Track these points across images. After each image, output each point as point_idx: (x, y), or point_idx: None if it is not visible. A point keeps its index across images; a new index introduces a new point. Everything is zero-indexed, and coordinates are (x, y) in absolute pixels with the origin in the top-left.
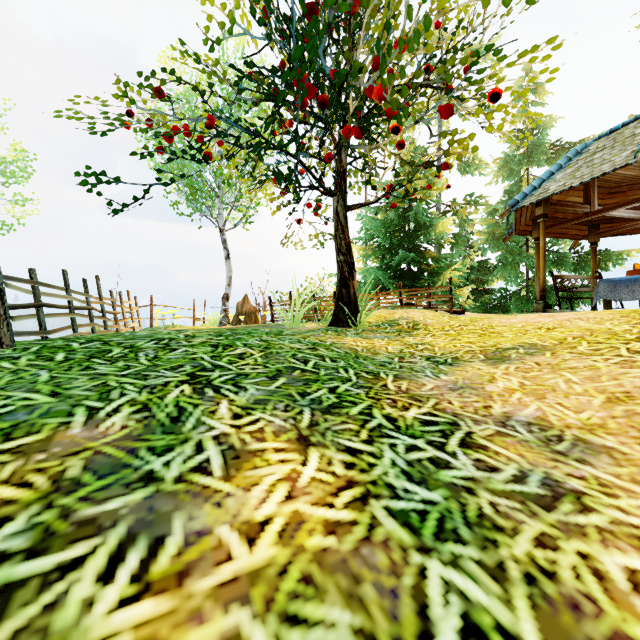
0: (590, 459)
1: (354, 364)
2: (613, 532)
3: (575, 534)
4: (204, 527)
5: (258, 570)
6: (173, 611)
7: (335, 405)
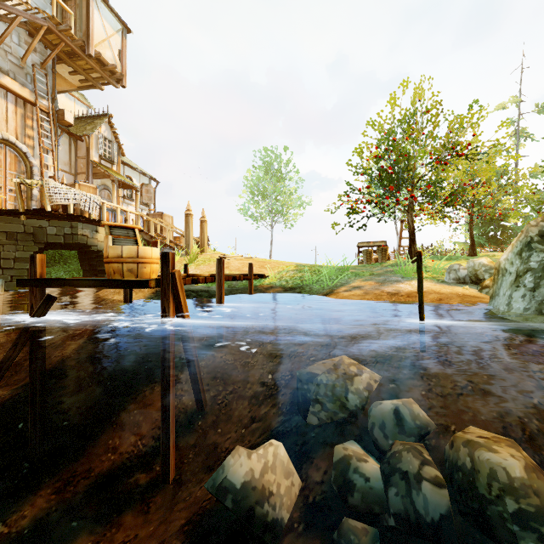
0: None
1: None
2: None
3: None
4: None
5: None
6: None
7: None
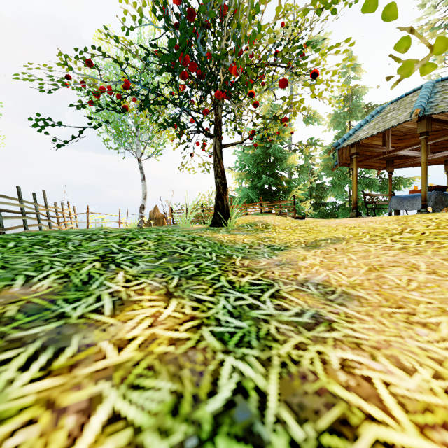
0: (347, 303)
1: (217, 250)
2: (342, 341)
3: (320, 342)
4: (92, 342)
5: (121, 363)
6: (63, 384)
7: (196, 274)
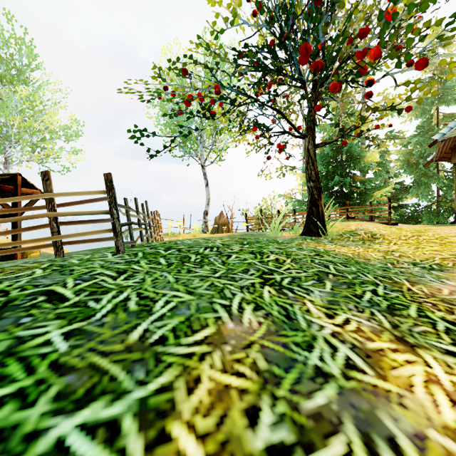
0: None
1: (363, 269)
2: None
3: None
4: (415, 430)
5: None
6: None
7: (392, 307)
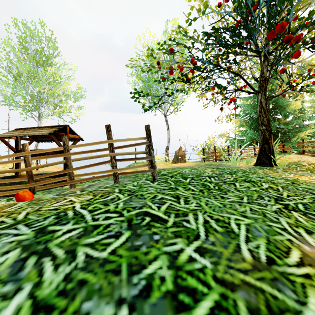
0: None
1: None
2: None
3: None
4: None
5: None
6: None
7: None
